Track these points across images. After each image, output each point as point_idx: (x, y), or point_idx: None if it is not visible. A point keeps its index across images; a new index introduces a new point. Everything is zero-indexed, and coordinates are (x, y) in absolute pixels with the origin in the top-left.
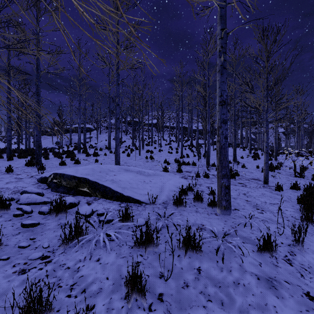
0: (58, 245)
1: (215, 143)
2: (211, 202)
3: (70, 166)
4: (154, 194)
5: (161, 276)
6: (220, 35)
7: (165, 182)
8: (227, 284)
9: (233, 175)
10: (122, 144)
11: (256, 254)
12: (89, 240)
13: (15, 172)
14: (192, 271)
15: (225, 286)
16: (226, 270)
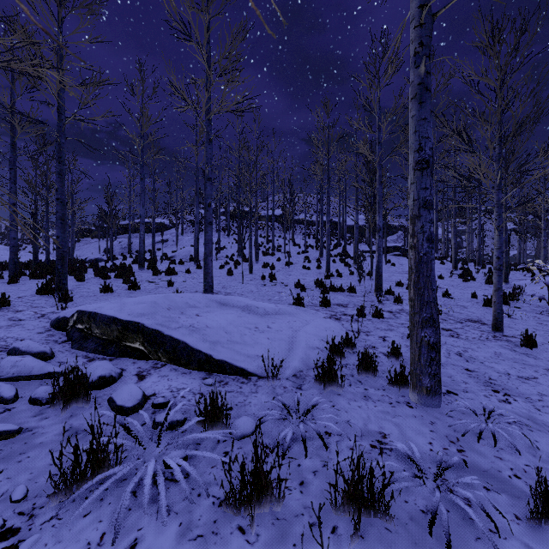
0: (48, 492)
1: (388, 250)
2: (396, 376)
3: (120, 293)
4: (275, 356)
5: None
6: (416, 19)
7: (297, 329)
8: None
9: None
10: (221, 253)
11: (527, 528)
12: (123, 479)
13: (14, 307)
14: None
15: None
16: None
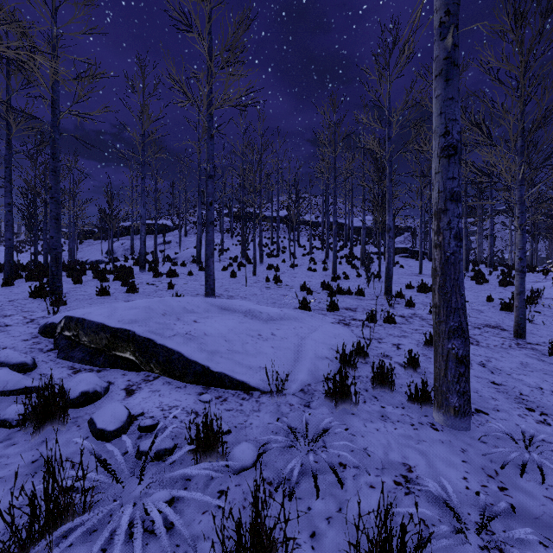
0: None
1: (396, 252)
2: (417, 392)
3: (118, 296)
4: (280, 367)
5: None
6: None
7: (304, 336)
8: None
9: None
10: (224, 255)
11: None
12: (92, 531)
13: (3, 312)
14: None
15: None
16: None
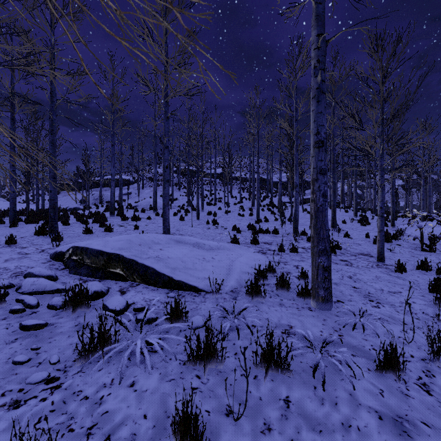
0: (73, 358)
1: (305, 201)
2: (302, 290)
3: (98, 234)
4: (218, 278)
5: (228, 412)
6: (315, 44)
7: (234, 260)
8: (332, 427)
9: (332, 248)
10: (174, 204)
11: (374, 375)
12: (120, 351)
13: (20, 245)
14: (276, 403)
15: (329, 430)
16: (330, 403)
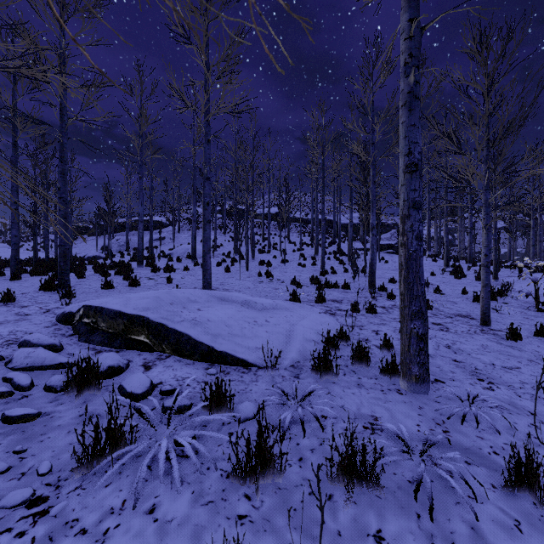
0: (70, 466)
1: (382, 248)
2: (388, 365)
3: (121, 290)
4: (274, 348)
5: None
6: (406, 32)
7: (294, 323)
8: None
9: None
10: (217, 251)
11: (502, 495)
12: (138, 456)
13: (19, 303)
14: (363, 541)
15: None
16: (443, 542)
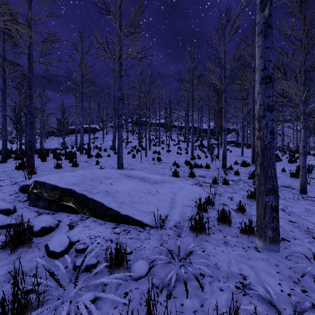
0: None
1: (227, 143)
2: (246, 227)
3: (66, 169)
4: (162, 211)
5: None
6: None
7: (176, 193)
8: None
9: None
10: (128, 145)
11: None
12: None
13: None
14: None
15: None
16: None
